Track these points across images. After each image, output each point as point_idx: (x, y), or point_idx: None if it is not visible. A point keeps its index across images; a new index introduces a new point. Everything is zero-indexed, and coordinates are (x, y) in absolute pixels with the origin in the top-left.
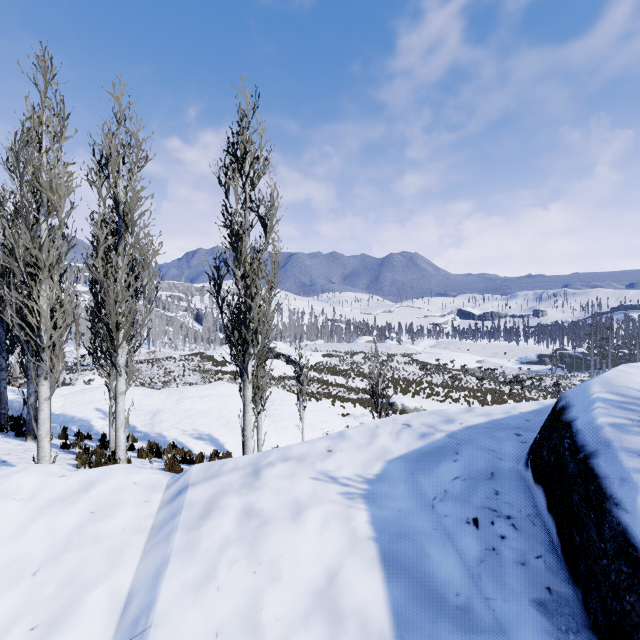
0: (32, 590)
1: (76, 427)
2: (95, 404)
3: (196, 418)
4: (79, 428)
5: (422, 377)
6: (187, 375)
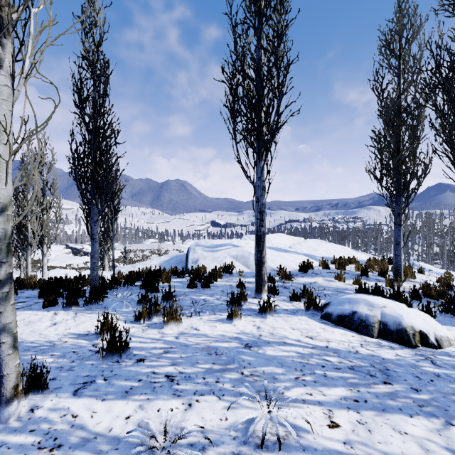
0: None
1: None
2: None
3: None
4: None
5: None
6: None
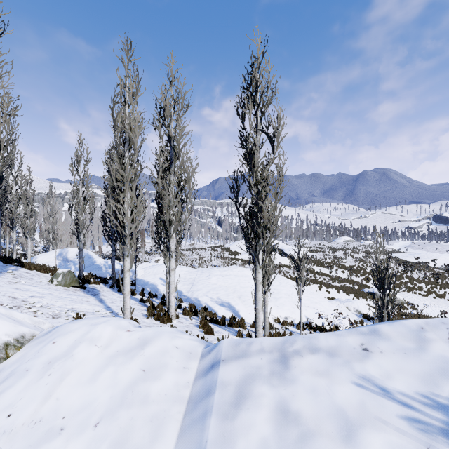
0: (91, 444)
1: (149, 288)
2: (160, 275)
3: (219, 290)
4: (151, 289)
5: (402, 272)
6: (213, 260)
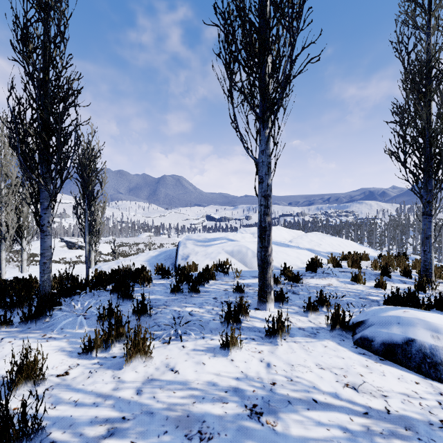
0: None
1: None
2: None
3: None
4: None
5: None
6: None
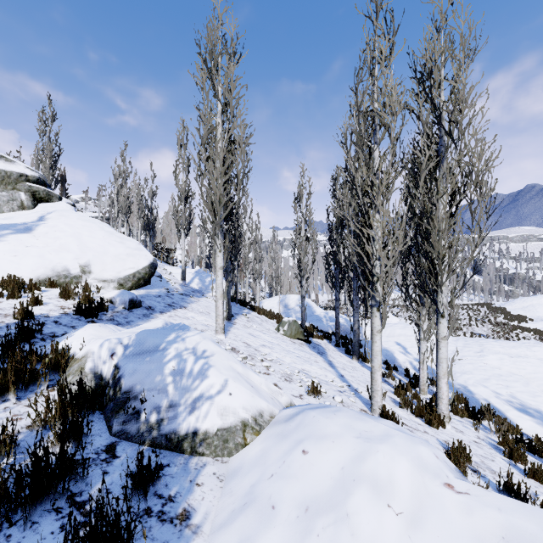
0: None
1: (382, 355)
2: (395, 338)
3: (510, 381)
4: (385, 357)
5: None
6: (474, 325)
